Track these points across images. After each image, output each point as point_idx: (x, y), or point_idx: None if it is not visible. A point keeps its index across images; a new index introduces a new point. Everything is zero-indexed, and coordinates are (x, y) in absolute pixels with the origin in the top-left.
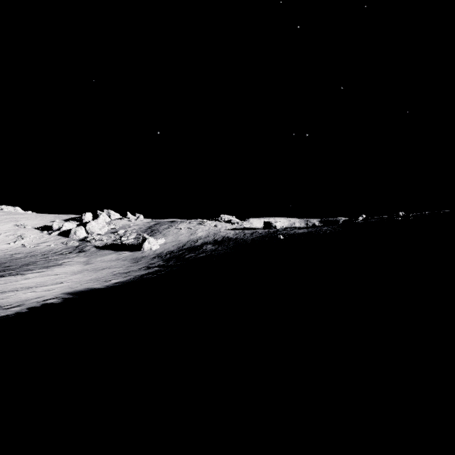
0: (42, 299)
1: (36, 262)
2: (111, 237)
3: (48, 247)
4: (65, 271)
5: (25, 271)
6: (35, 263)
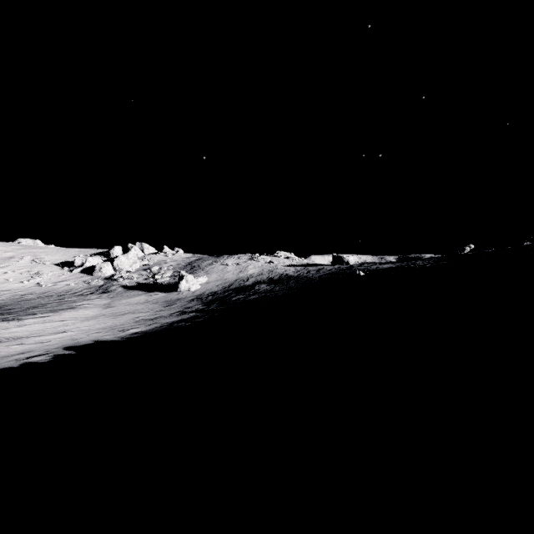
0: (26, 356)
1: (46, 305)
2: (143, 275)
3: (67, 286)
4: (76, 317)
5: (25, 315)
6: (44, 305)
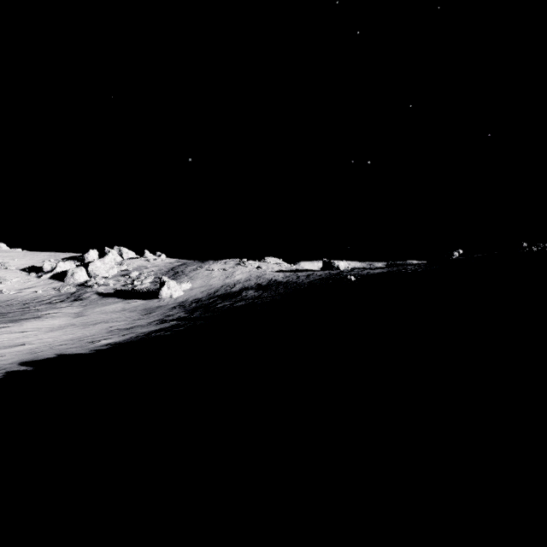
0: None
1: (7, 314)
2: (121, 281)
3: (34, 293)
4: (40, 327)
5: None
6: (4, 315)
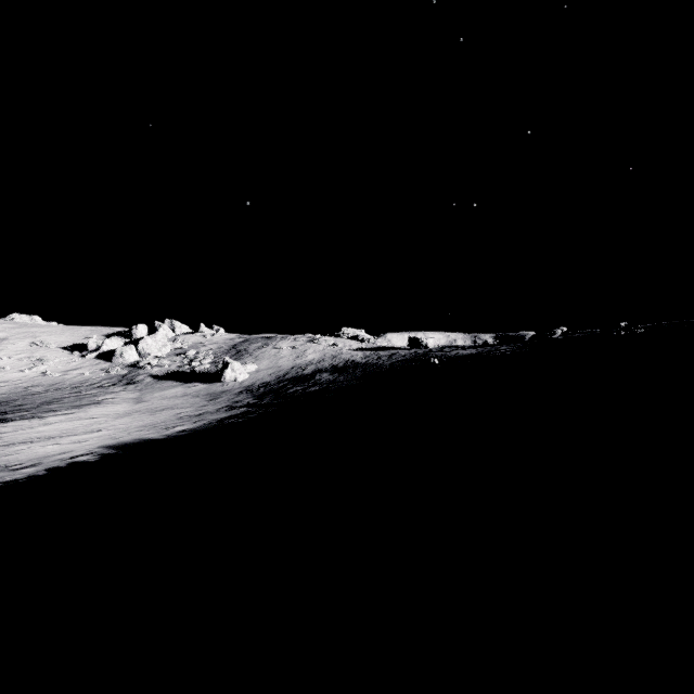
0: (69, 456)
1: (62, 399)
2: (176, 362)
3: (81, 376)
4: (106, 413)
5: (45, 412)
6: (60, 400)
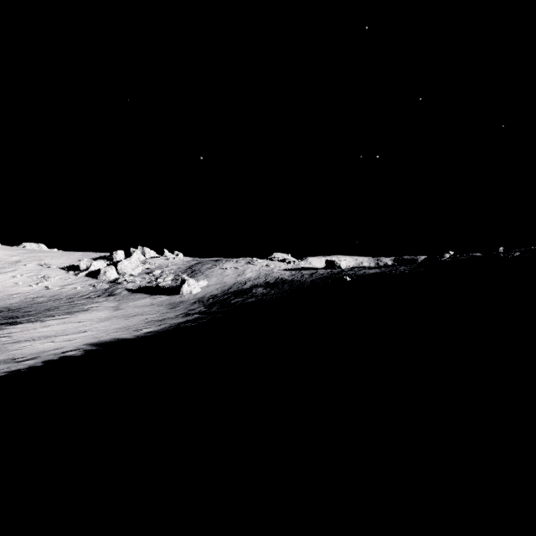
0: (61, 351)
1: (59, 307)
2: (146, 279)
3: (74, 289)
4: (91, 318)
5: (45, 317)
6: (58, 308)
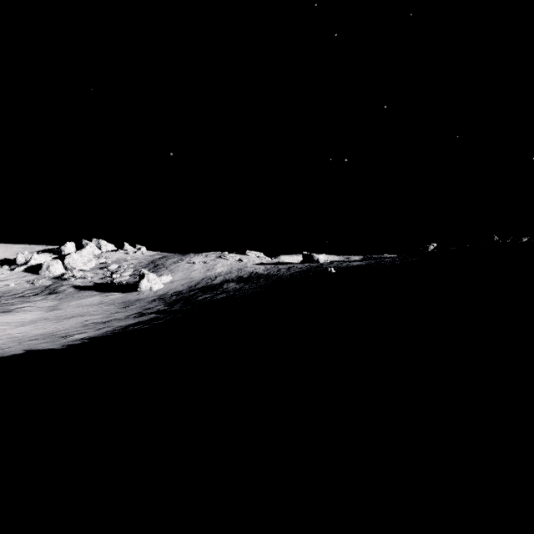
0: None
1: None
2: (99, 274)
3: (6, 287)
4: (9, 321)
5: None
6: None
